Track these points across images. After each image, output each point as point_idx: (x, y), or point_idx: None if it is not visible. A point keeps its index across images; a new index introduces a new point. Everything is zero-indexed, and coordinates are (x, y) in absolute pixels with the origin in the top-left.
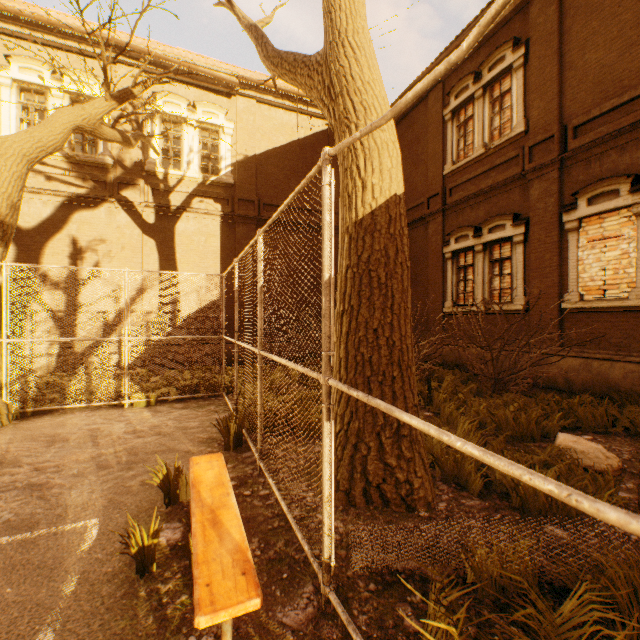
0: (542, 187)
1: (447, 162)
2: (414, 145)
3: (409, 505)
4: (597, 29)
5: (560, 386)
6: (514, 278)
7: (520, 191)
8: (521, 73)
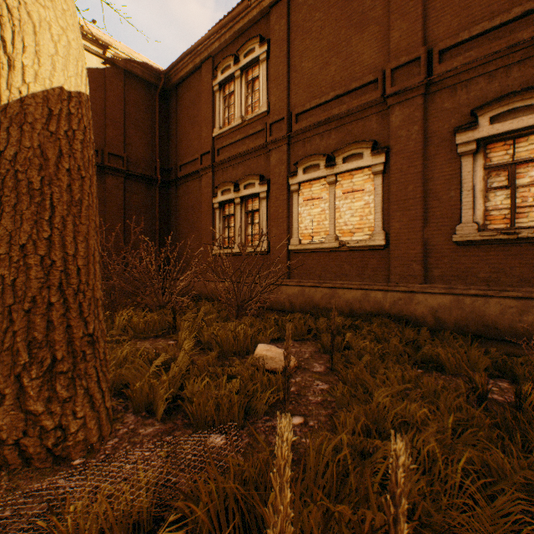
0: (278, 156)
1: (216, 126)
2: (192, 107)
3: (59, 456)
4: (309, 46)
5: (288, 308)
6: (261, 226)
7: (265, 158)
8: (265, 65)
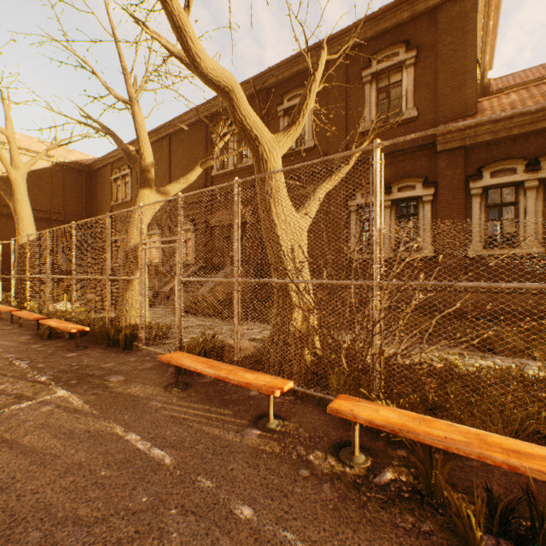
0: None
1: (113, 200)
2: (103, 185)
3: None
4: None
5: None
6: None
7: None
8: (131, 178)
